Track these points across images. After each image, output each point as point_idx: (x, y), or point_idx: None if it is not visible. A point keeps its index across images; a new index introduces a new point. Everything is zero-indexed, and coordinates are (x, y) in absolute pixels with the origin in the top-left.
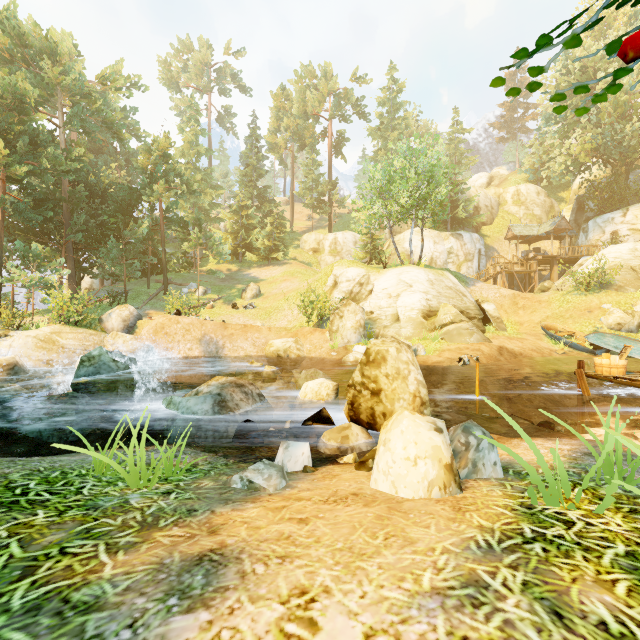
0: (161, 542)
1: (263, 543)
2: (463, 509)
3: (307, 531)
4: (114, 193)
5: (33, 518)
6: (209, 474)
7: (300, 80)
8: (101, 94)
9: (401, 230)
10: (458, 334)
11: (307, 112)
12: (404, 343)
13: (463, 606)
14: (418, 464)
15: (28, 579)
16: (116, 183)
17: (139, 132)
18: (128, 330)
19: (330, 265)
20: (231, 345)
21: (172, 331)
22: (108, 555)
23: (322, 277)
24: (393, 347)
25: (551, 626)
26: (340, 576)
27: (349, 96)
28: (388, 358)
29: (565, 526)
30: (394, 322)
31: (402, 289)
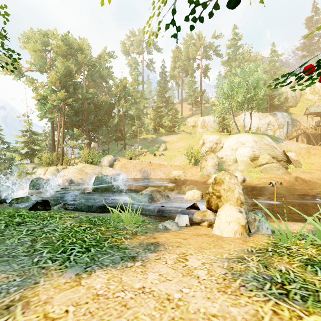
0: (139, 238)
1: (171, 242)
2: (247, 241)
3: (186, 241)
4: (104, 106)
5: (101, 228)
6: (150, 223)
7: (186, 42)
8: (98, 62)
9: (240, 113)
10: (270, 169)
11: (189, 57)
12: (233, 175)
13: (234, 262)
14: (230, 224)
15: (106, 241)
16: (104, 101)
17: (113, 77)
18: (110, 166)
19: (201, 134)
20: (153, 173)
21: (128, 166)
22: (125, 239)
23: (196, 140)
24: (227, 177)
25: (262, 268)
26: (196, 252)
27: (211, 46)
28: (225, 181)
29: (287, 249)
30: (234, 163)
31: (239, 146)
